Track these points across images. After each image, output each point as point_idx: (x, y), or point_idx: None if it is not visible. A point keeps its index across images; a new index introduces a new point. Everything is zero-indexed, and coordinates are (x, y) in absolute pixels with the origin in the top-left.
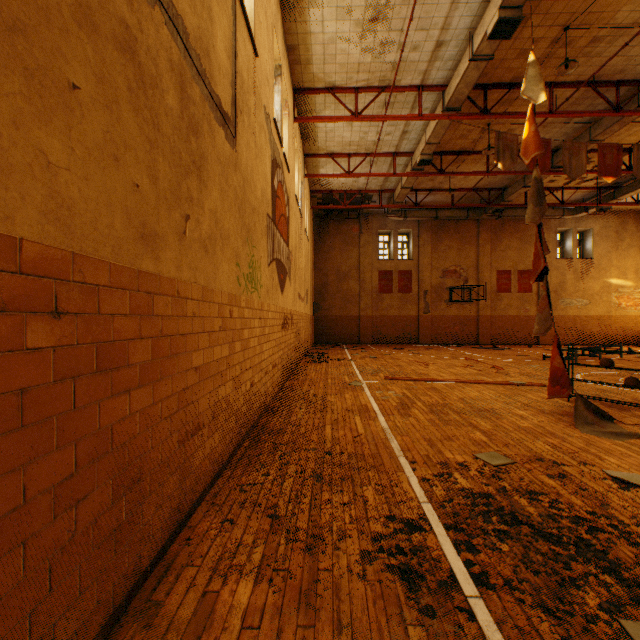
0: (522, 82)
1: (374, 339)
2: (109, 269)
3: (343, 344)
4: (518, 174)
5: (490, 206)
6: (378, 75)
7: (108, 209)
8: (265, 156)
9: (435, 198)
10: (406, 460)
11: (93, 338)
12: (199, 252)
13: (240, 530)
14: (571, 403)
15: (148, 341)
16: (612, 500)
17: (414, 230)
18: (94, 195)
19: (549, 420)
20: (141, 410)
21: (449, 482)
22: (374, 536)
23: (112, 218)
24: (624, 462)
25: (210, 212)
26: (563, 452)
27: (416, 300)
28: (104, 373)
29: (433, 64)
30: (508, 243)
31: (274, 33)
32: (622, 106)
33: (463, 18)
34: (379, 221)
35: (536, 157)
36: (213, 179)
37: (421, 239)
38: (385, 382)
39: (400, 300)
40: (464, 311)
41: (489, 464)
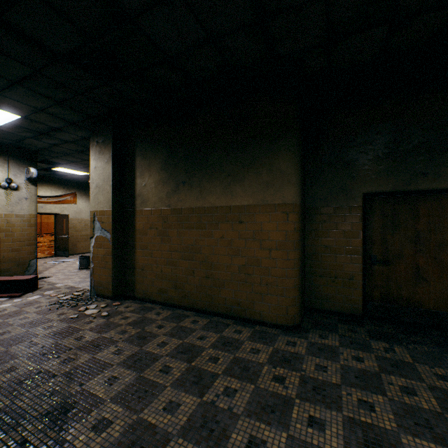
0: None
1: None
2: None
3: None
4: None
5: None
6: None
7: None
8: None
9: None
10: None
11: None
12: None
13: None
14: None
15: None
16: None
17: None
18: None
19: None
20: None
21: None
22: None
23: None
24: None
25: None
26: None
27: None
28: None
29: None
30: None
31: None
32: None
33: None
34: None
35: None
36: None
37: None
38: None
39: None
40: None
41: None
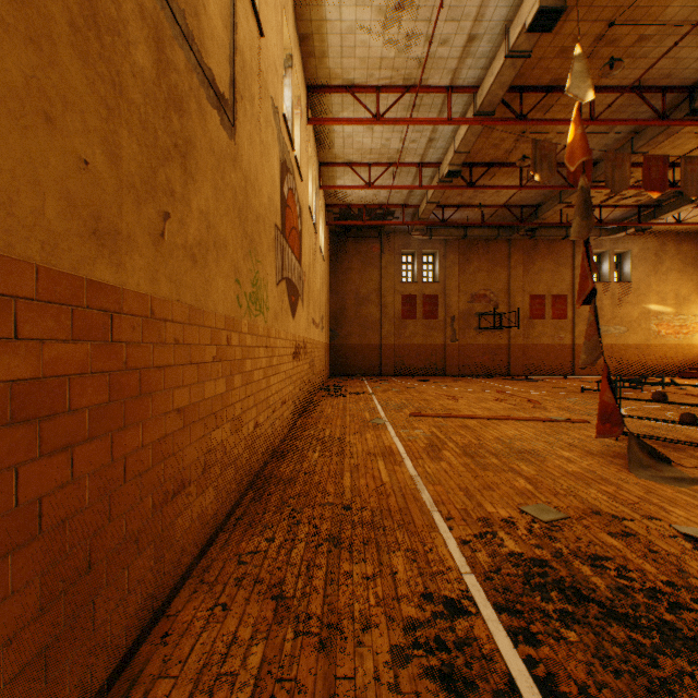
0: (561, 85)
1: (396, 370)
2: (35, 274)
3: (362, 376)
4: (554, 189)
5: (523, 224)
6: (403, 72)
7: (33, 188)
8: (273, 156)
9: (463, 215)
10: (441, 516)
11: (5, 374)
12: (184, 262)
13: (235, 620)
14: (620, 442)
15: (104, 377)
16: (690, 565)
17: (440, 250)
18: (7, 164)
19: (599, 463)
20: (92, 472)
21: (494, 545)
22: (407, 624)
23: (41, 202)
24: (693, 514)
25: (200, 213)
26: (621, 503)
27: (442, 327)
28: (26, 424)
29: (464, 61)
30: (541, 265)
31: (284, 16)
32: (668, 114)
33: (498, 8)
34: (402, 240)
35: (576, 168)
36: (204, 172)
37: (448, 260)
38: (411, 419)
39: (425, 327)
40: (494, 339)
41: (539, 520)
